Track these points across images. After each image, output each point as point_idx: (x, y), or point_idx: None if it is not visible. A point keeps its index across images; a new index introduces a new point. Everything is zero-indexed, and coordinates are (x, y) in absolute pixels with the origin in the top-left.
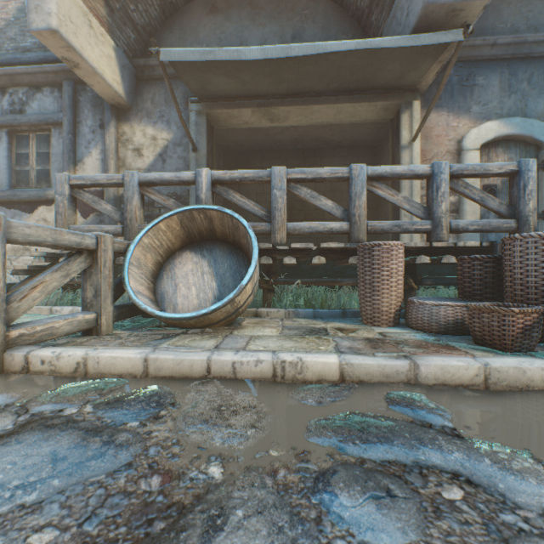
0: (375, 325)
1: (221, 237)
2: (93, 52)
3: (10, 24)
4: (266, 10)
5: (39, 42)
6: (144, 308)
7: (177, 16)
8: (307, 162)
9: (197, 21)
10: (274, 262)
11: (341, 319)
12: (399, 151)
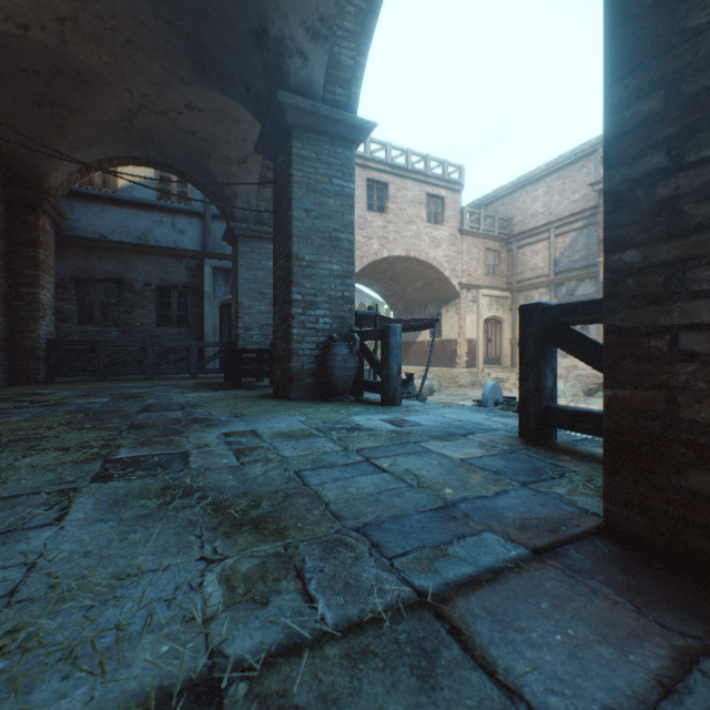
0: None
1: None
2: None
3: (565, 249)
4: None
5: (581, 256)
6: None
7: None
8: None
9: None
10: None
11: None
12: None
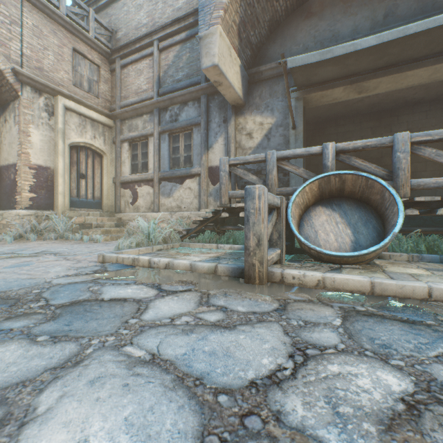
0: None
1: (347, 195)
2: (230, 72)
3: (170, 67)
4: (357, 1)
5: (186, 74)
6: (313, 248)
7: (278, 29)
8: (382, 123)
9: (295, 28)
10: None
11: None
12: None
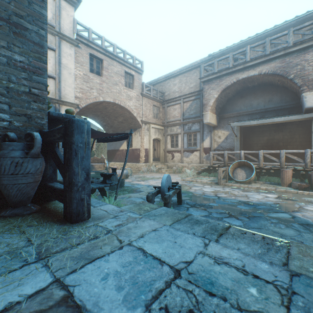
0: (283, 186)
1: (246, 165)
2: (212, 120)
3: (187, 109)
4: (259, 94)
5: (194, 112)
6: (234, 179)
7: (230, 100)
8: (278, 128)
9: (236, 101)
10: (260, 170)
11: (277, 185)
12: (311, 133)
